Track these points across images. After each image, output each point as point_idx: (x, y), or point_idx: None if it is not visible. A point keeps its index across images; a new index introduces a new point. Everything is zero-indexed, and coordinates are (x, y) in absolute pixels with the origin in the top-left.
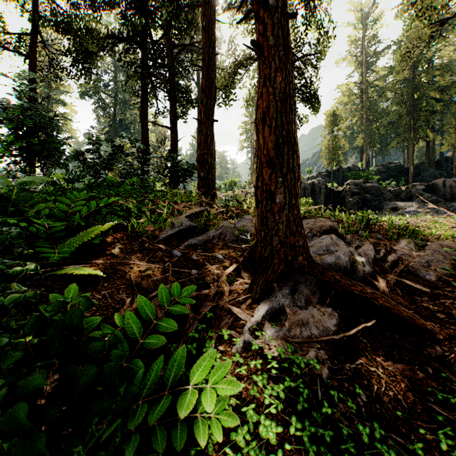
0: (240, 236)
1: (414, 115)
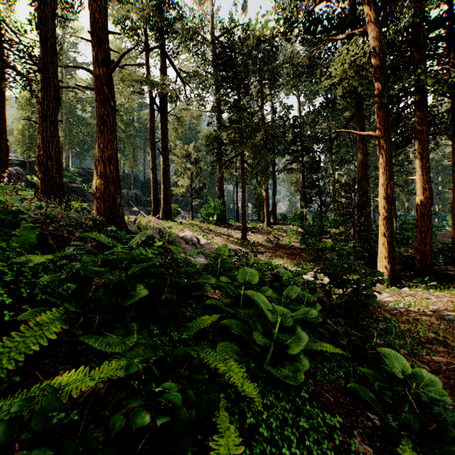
0: (71, 220)
1: None
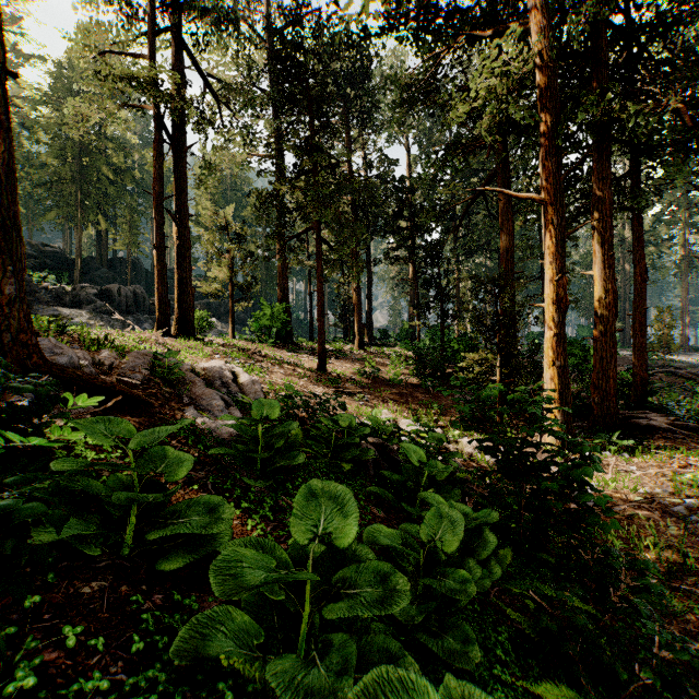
0: None
1: (83, 187)
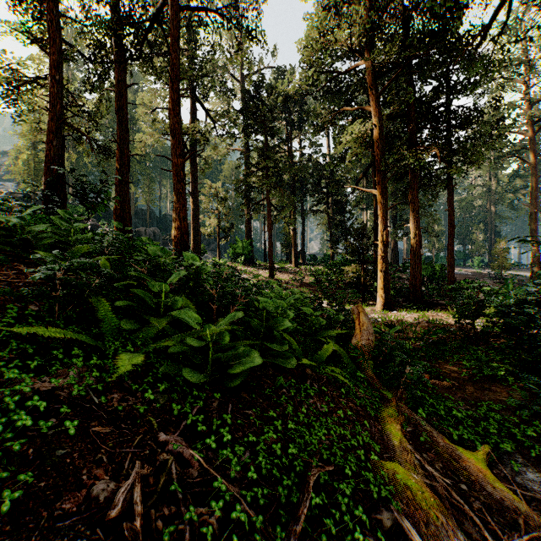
0: None
1: None
